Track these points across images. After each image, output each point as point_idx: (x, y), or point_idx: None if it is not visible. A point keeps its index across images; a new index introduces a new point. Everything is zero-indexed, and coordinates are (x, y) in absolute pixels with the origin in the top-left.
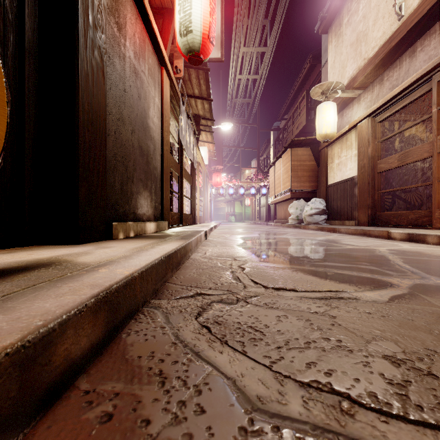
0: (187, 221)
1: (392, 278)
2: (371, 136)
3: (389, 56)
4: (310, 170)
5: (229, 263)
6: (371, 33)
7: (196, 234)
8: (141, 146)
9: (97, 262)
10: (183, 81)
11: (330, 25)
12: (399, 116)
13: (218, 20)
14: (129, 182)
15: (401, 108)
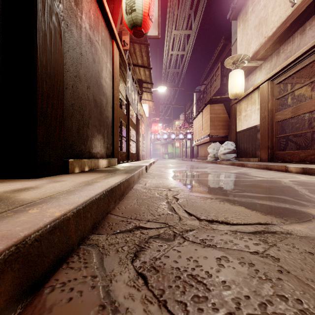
0: (132, 158)
1: (310, 209)
2: (270, 94)
3: (284, 34)
4: (223, 121)
5: (165, 193)
6: (270, 17)
7: (139, 169)
8: (96, 99)
9: (35, 199)
10: (130, 53)
11: (238, 14)
12: (291, 80)
13: (155, 8)
14: (85, 127)
15: (294, 73)
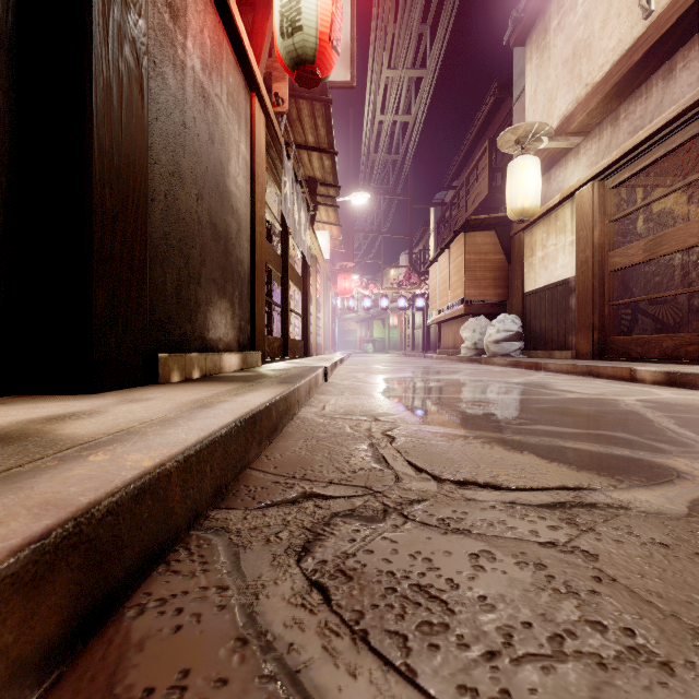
0: (295, 352)
1: (674, 459)
2: (598, 211)
3: (628, 78)
4: (496, 269)
5: (365, 427)
6: (598, 42)
7: (309, 374)
8: (215, 223)
9: (98, 436)
10: (289, 121)
11: (528, 33)
12: (644, 179)
13: (346, 20)
14: (193, 284)
15: (650, 165)
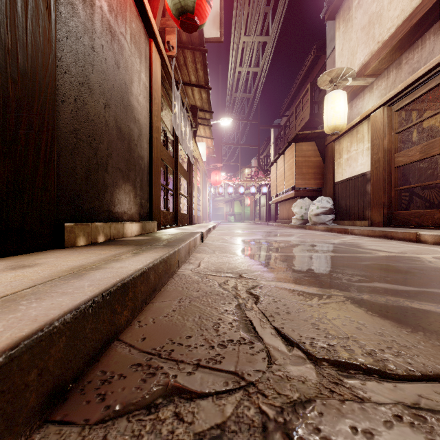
0: (183, 221)
1: None
2: (387, 126)
3: (408, 36)
4: (315, 167)
5: (232, 285)
6: (386, 12)
7: (189, 238)
8: (121, 127)
9: None
10: (178, 66)
11: (337, 10)
12: (418, 105)
13: None
14: (101, 170)
15: (424, 94)
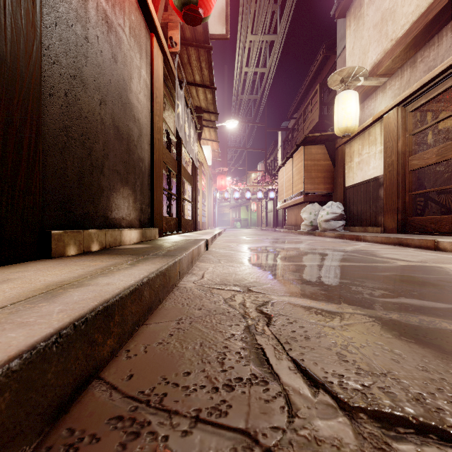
0: (187, 228)
1: None
2: (401, 128)
3: (424, 32)
4: (325, 171)
5: (239, 301)
6: (400, 9)
7: (192, 246)
8: (118, 126)
9: None
10: (182, 64)
11: (348, 8)
12: (433, 105)
13: None
14: (95, 173)
15: (441, 93)
